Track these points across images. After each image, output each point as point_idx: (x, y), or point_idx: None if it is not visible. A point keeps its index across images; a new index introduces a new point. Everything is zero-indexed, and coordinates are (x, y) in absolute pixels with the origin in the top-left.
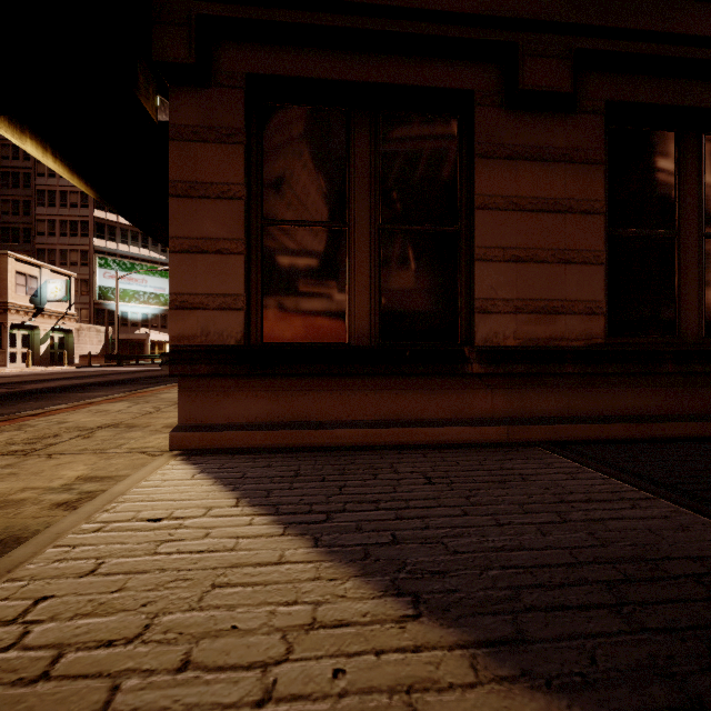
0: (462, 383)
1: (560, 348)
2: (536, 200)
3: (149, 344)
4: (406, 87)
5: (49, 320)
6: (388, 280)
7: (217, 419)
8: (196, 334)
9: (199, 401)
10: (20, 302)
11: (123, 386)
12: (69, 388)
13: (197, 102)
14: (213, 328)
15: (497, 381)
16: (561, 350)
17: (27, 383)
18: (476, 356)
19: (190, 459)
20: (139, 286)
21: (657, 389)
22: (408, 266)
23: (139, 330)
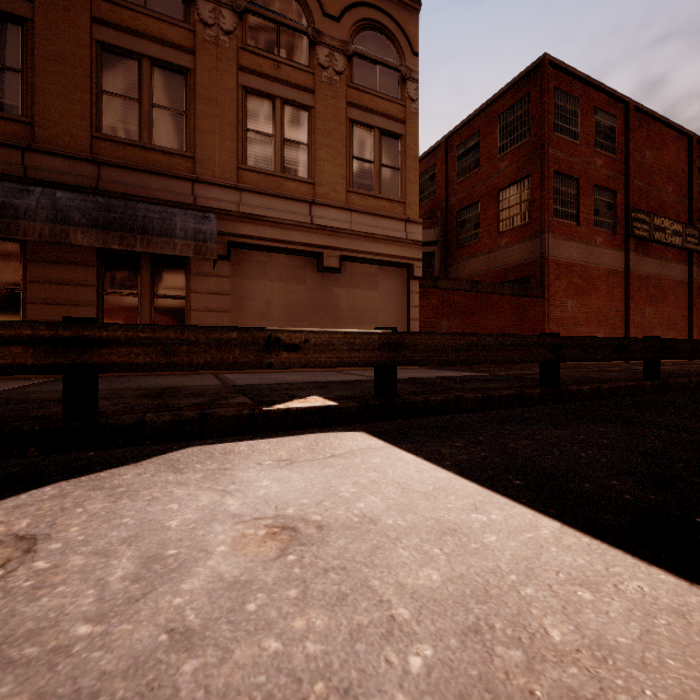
0: None
1: None
2: (61, 280)
3: None
4: None
5: None
6: None
7: None
8: None
9: None
10: None
11: None
12: None
13: None
14: None
15: None
16: None
17: None
18: None
19: None
20: None
21: None
22: None
23: None
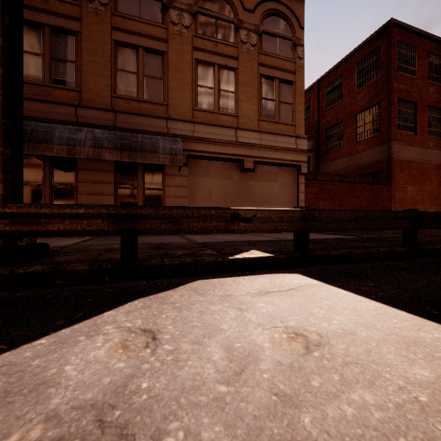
0: None
1: None
2: (95, 180)
3: None
4: None
5: None
6: (55, 198)
7: None
8: None
9: None
10: None
11: None
12: None
13: None
14: None
15: None
16: None
17: None
18: None
19: None
20: None
21: None
22: (61, 195)
23: None
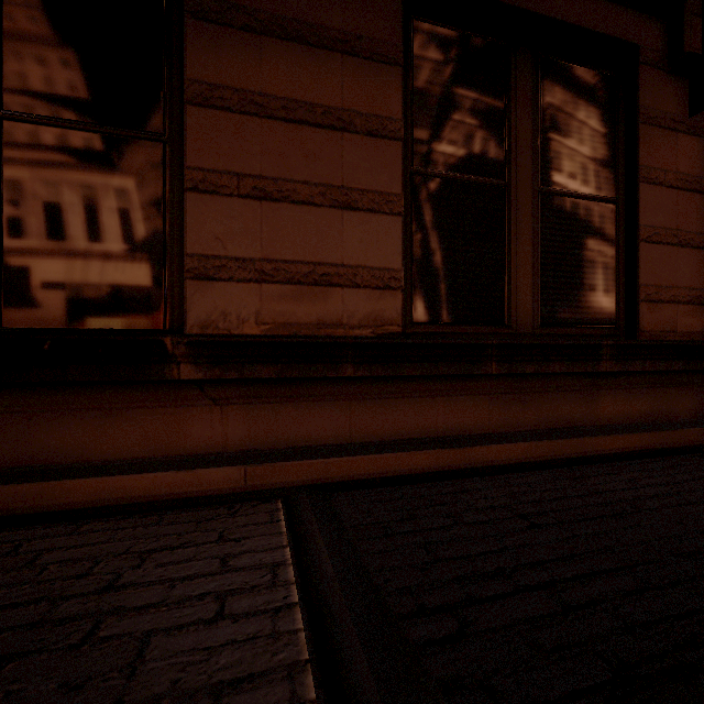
0: (167, 397)
1: (334, 339)
2: (294, 104)
3: None
4: None
5: None
6: (19, 214)
7: None
8: None
9: None
10: None
11: None
12: None
13: None
14: None
15: (231, 392)
16: (336, 342)
17: None
18: (186, 350)
19: None
20: None
21: (478, 398)
22: (63, 191)
23: None
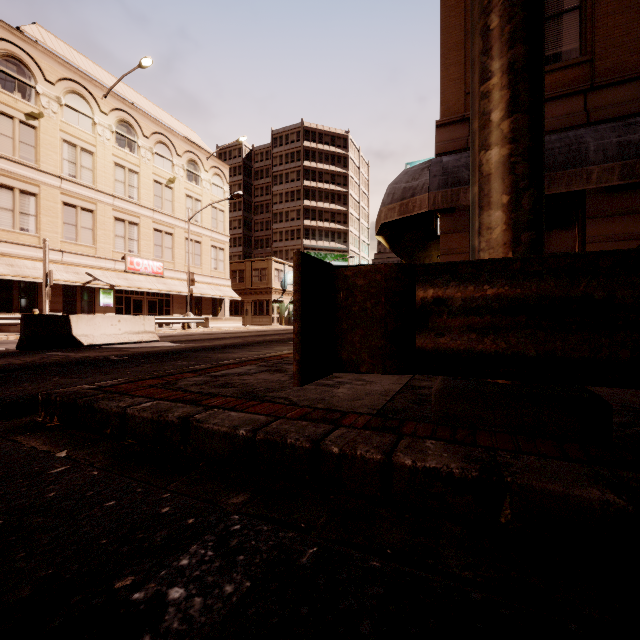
0: None
1: None
2: (625, 235)
3: None
4: (546, 194)
5: (288, 297)
6: None
7: None
8: None
9: None
10: (276, 287)
11: None
12: None
13: (450, 219)
14: None
15: None
16: None
17: None
18: None
19: None
20: None
21: None
22: None
23: None
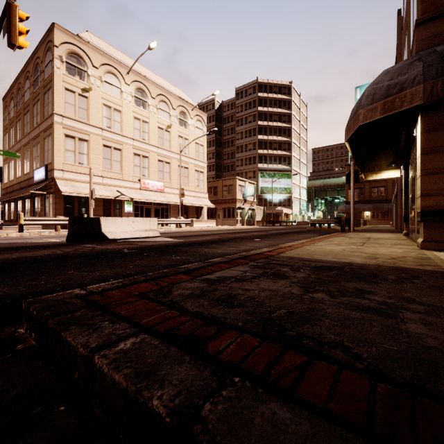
0: None
1: None
2: None
3: (283, 215)
4: None
5: (248, 205)
6: None
7: (442, 238)
8: (433, 205)
9: (433, 231)
10: (239, 198)
11: (307, 233)
12: (287, 233)
13: (433, 116)
14: (442, 202)
15: None
16: None
17: (264, 231)
18: None
19: (438, 251)
20: (277, 184)
21: None
22: None
23: (277, 208)
